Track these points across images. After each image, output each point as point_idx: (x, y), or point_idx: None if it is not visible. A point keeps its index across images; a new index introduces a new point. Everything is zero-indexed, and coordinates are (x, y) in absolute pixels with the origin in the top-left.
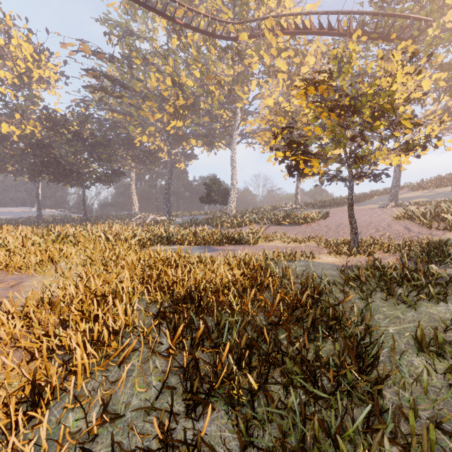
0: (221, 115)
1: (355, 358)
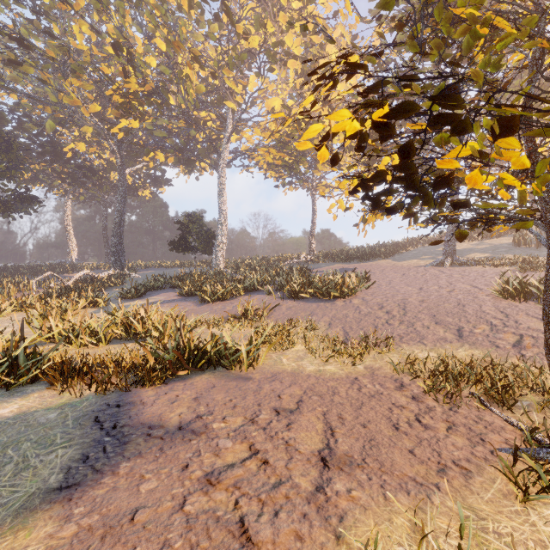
0: (204, 121)
1: None
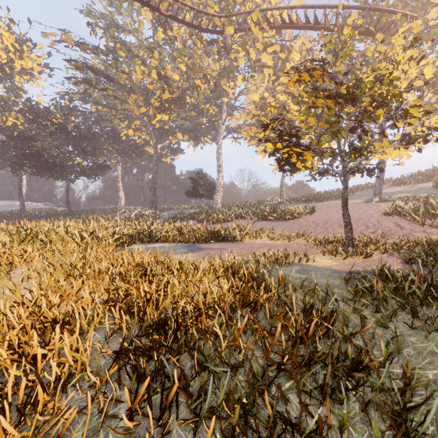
0: (207, 110)
1: None
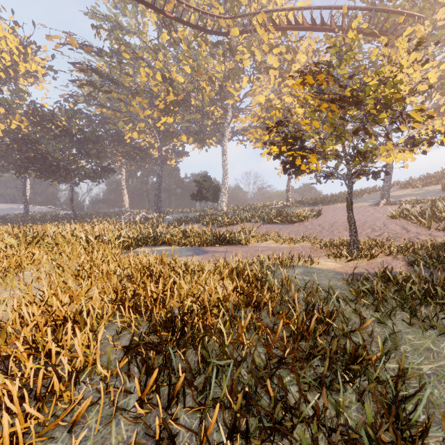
0: (212, 112)
1: (393, 424)
